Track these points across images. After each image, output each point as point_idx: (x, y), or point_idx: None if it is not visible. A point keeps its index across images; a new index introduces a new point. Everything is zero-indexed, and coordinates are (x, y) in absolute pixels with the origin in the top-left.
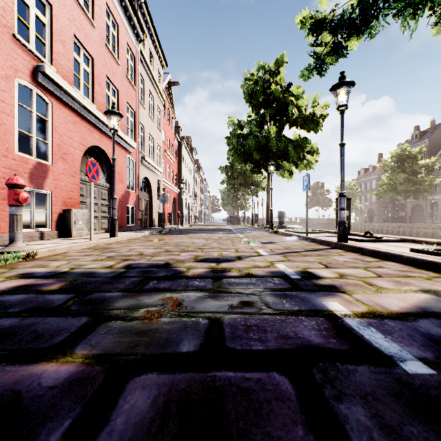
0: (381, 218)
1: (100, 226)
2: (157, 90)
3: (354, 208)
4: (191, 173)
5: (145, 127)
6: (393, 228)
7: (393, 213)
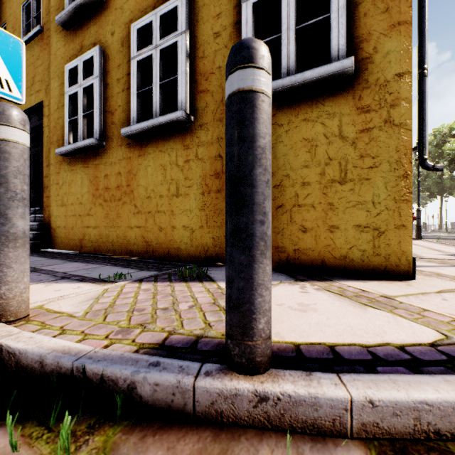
0: None
1: None
2: None
3: None
4: None
5: None
6: None
7: None
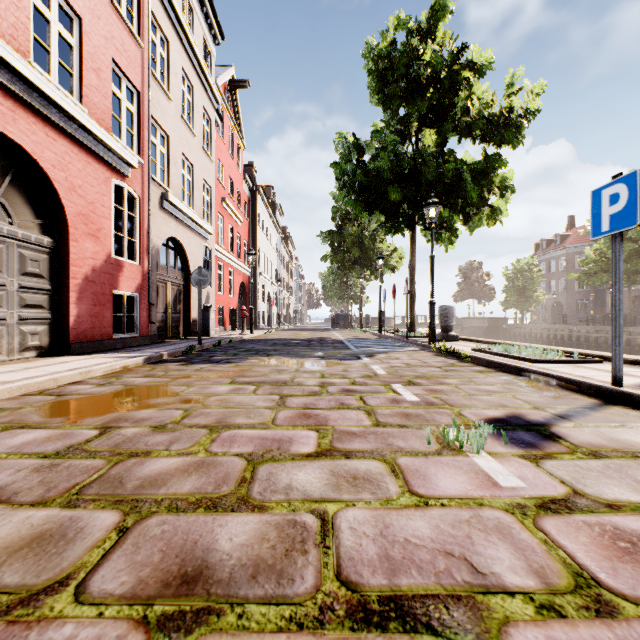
0: (574, 318)
1: (15, 342)
2: (202, 76)
3: (534, 301)
4: (273, 245)
5: (172, 138)
6: (608, 334)
7: (595, 309)
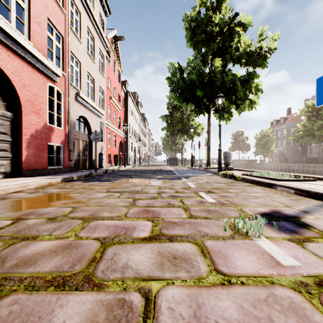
0: (291, 160)
1: None
2: (98, 32)
3: (270, 151)
4: (137, 122)
5: (82, 63)
6: (309, 168)
7: (301, 155)
